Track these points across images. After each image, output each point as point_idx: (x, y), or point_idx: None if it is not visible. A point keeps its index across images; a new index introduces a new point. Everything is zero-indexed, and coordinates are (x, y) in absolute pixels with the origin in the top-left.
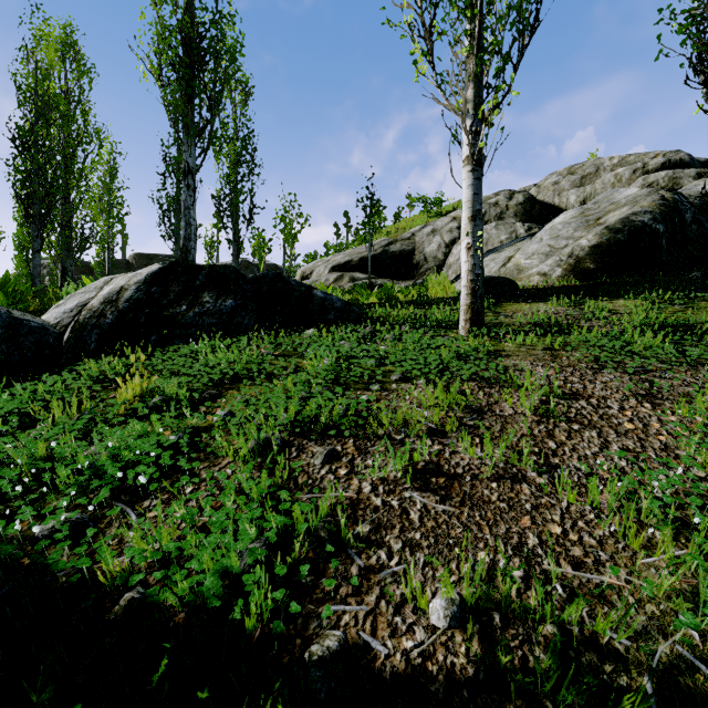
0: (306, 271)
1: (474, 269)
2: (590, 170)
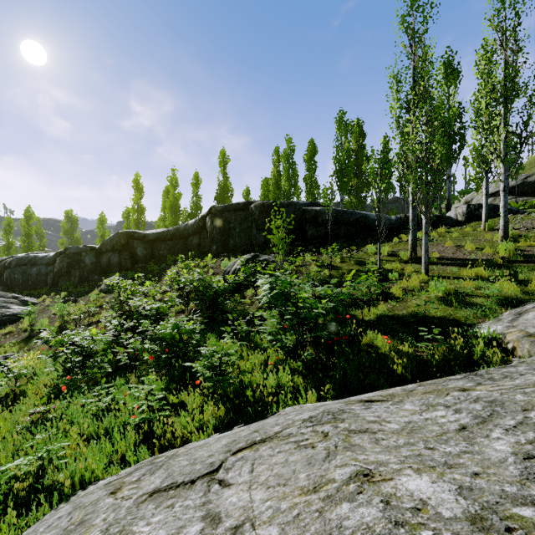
0: (468, 199)
1: None
2: None
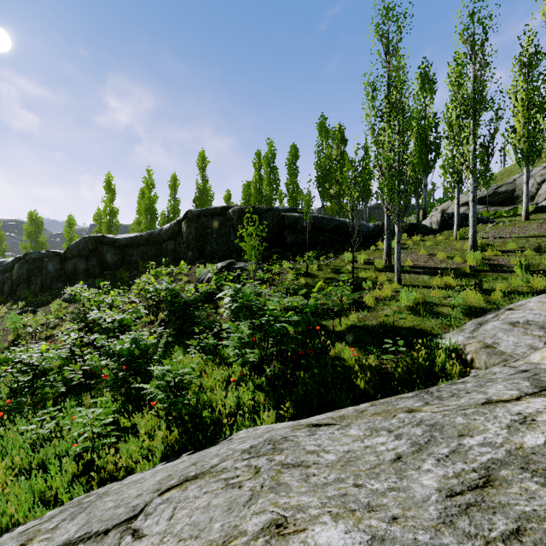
0: (444, 208)
1: (526, 207)
2: None
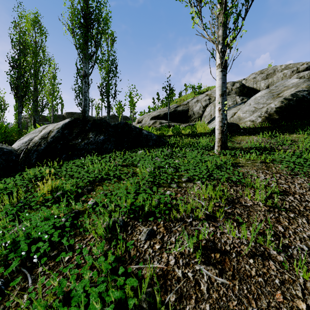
0: (140, 119)
1: (222, 120)
2: (270, 72)
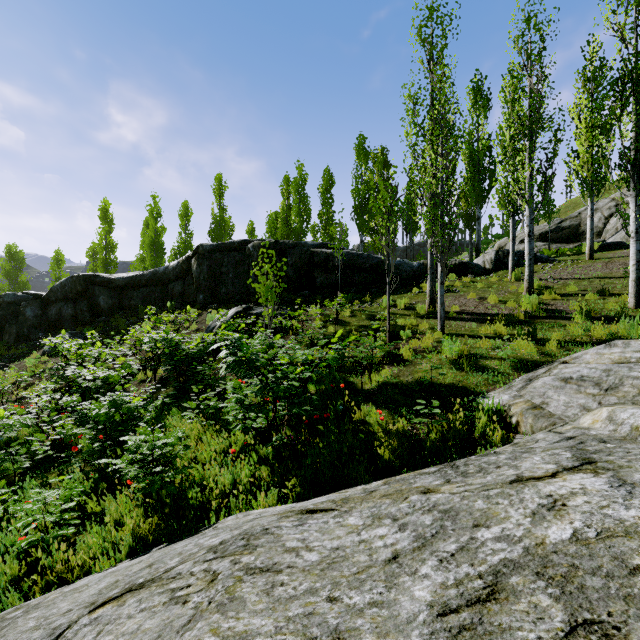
0: (502, 244)
1: (590, 243)
2: None
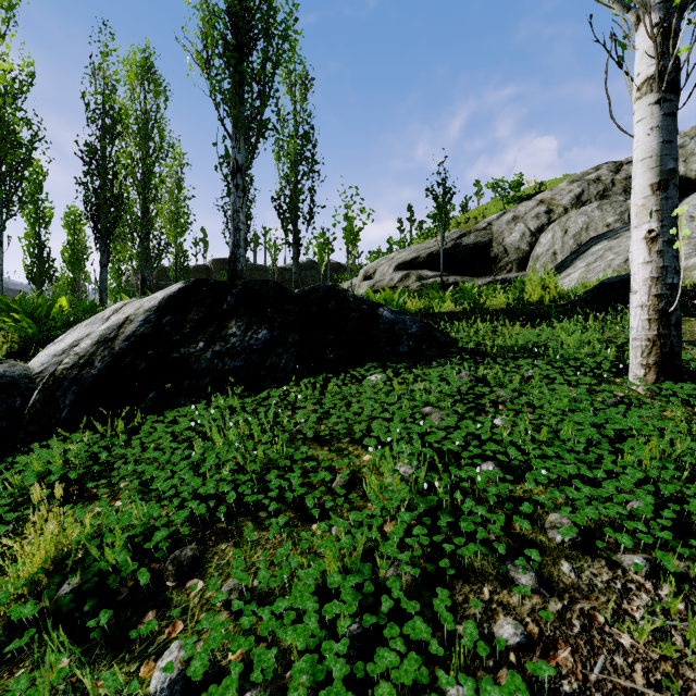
0: (369, 270)
1: (663, 275)
2: None
